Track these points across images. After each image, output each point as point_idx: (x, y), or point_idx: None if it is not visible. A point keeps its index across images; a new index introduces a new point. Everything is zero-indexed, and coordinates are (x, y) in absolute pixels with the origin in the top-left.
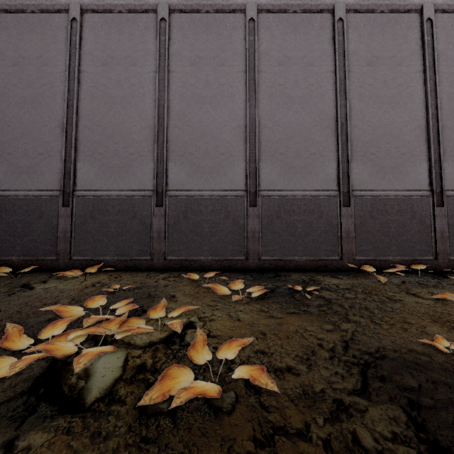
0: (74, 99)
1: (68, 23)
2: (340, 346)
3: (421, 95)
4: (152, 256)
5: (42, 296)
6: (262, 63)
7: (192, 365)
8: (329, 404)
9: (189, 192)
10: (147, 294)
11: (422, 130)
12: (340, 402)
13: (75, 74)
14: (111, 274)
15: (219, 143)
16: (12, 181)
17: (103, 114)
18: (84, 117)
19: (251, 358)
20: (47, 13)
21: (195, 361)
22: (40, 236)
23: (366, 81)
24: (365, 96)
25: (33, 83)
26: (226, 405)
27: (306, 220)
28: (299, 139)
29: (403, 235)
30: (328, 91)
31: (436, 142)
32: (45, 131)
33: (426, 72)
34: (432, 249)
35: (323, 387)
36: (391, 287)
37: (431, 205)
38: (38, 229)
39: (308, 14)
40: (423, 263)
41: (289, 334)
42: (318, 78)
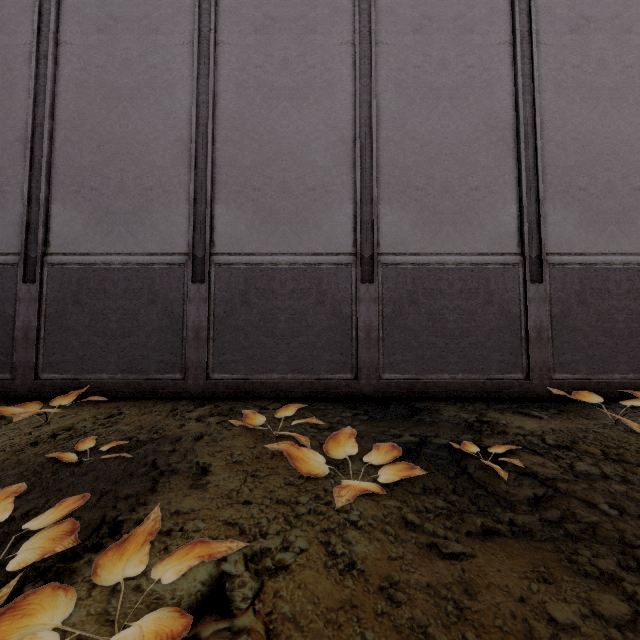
0: (46, 91)
1: None
2: None
3: None
4: (184, 373)
5: None
6: (383, 28)
7: None
8: None
9: (253, 257)
10: (149, 463)
11: None
12: None
13: (49, 47)
14: (106, 407)
15: (306, 170)
16: None
17: (100, 118)
18: (65, 123)
19: None
20: None
21: None
22: None
23: (568, 59)
24: (567, 87)
25: None
26: None
27: (463, 308)
28: (449, 162)
29: (639, 334)
30: (501, 77)
31: None
32: None
33: None
34: None
35: None
36: None
37: None
38: None
39: None
40: None
41: None
42: (482, 54)
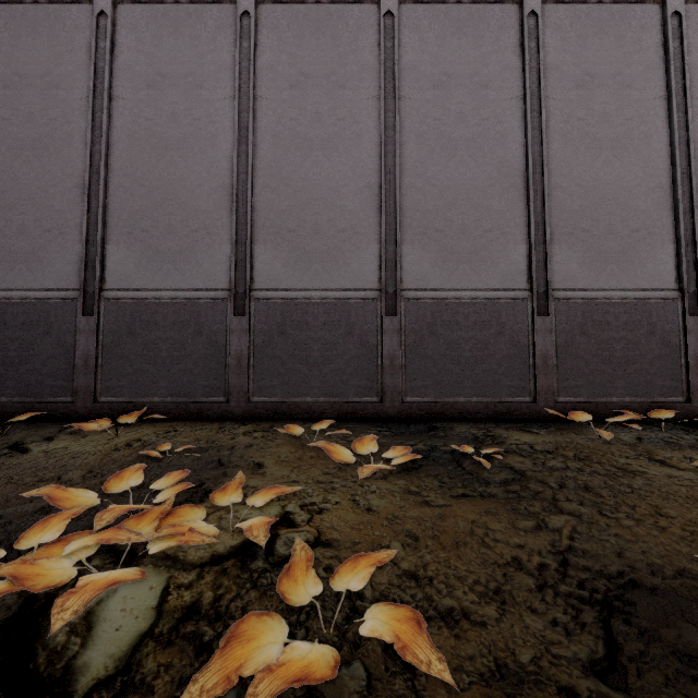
0: (101, 142)
1: (93, 19)
2: (552, 563)
3: (664, 136)
4: (227, 396)
5: (39, 464)
6: (407, 84)
7: (286, 604)
8: (550, 697)
9: (288, 293)
10: (215, 461)
11: (665, 193)
12: (572, 691)
13: (104, 102)
14: (161, 425)
15: (337, 214)
16: (1, 276)
17: (150, 167)
18: (119, 171)
19: (394, 589)
20: (59, 3)
21: (290, 600)
22: (46, 364)
23: (574, 113)
24: (573, 138)
25: (36, 116)
26: (349, 697)
27: (477, 339)
28: (465, 207)
29: (636, 362)
30: (513, 129)
31: (688, 211)
32: (54, 194)
33: (672, 99)
34: (682, 385)
35: (535, 656)
36: (622, 449)
37: (680, 313)
38: (43, 353)
39: (481, 5)
40: (668, 408)
41: (458, 538)
42: (496, 108)
